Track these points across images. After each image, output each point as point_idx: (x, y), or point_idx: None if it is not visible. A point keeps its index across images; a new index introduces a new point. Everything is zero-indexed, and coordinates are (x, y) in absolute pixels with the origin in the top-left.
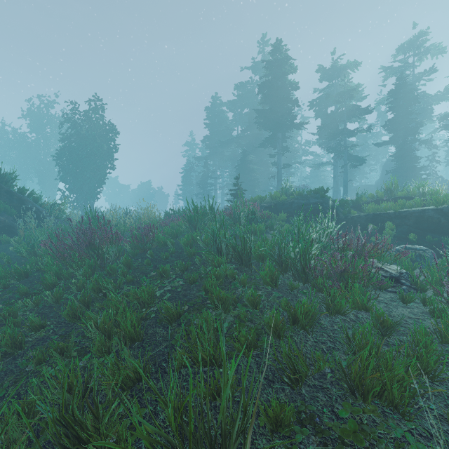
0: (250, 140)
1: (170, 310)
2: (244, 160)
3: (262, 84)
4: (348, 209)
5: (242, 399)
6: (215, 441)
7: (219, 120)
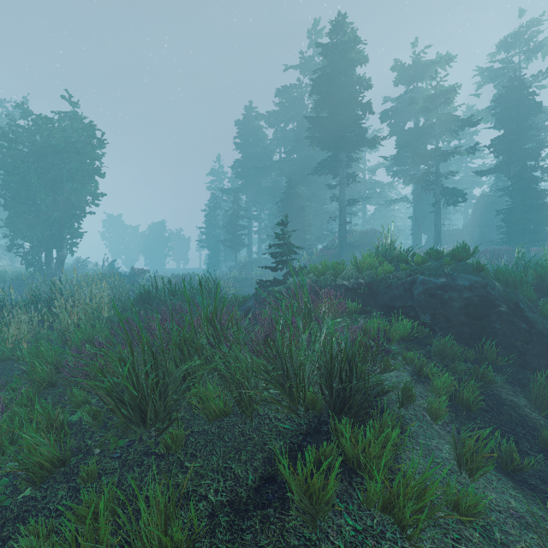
0: (297, 166)
1: None
2: (290, 193)
3: (317, 79)
4: (545, 301)
5: None
6: None
7: (255, 139)
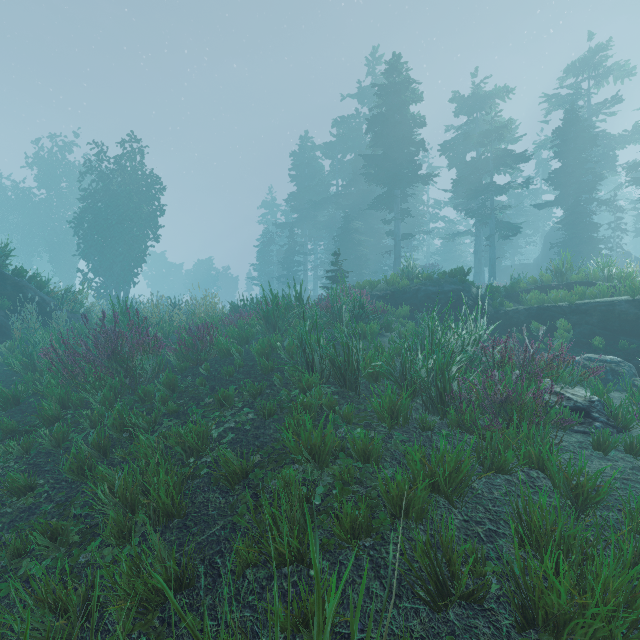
0: (354, 200)
1: (230, 465)
2: (346, 228)
3: (372, 119)
4: (500, 300)
5: None
6: None
7: (311, 170)
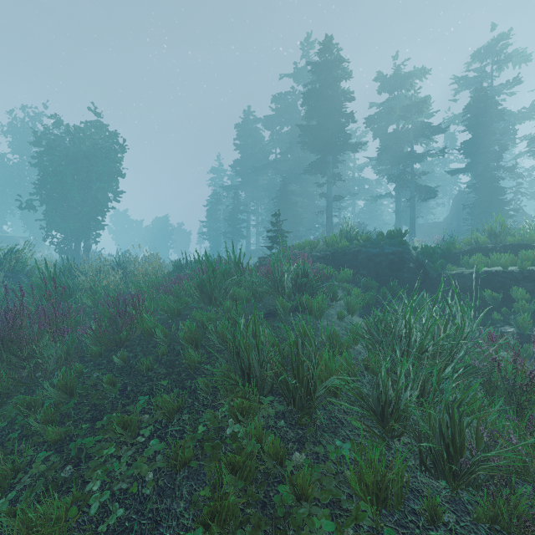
0: (291, 166)
1: None
2: (284, 190)
3: (307, 93)
4: (440, 262)
5: None
6: None
7: (253, 140)
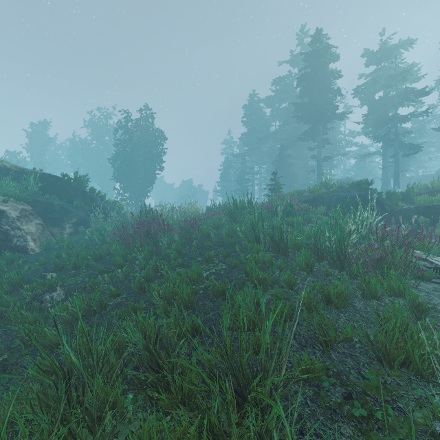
0: (288, 134)
1: (216, 286)
2: (282, 155)
3: (300, 77)
4: (395, 201)
5: (277, 344)
6: (256, 374)
7: (257, 117)
